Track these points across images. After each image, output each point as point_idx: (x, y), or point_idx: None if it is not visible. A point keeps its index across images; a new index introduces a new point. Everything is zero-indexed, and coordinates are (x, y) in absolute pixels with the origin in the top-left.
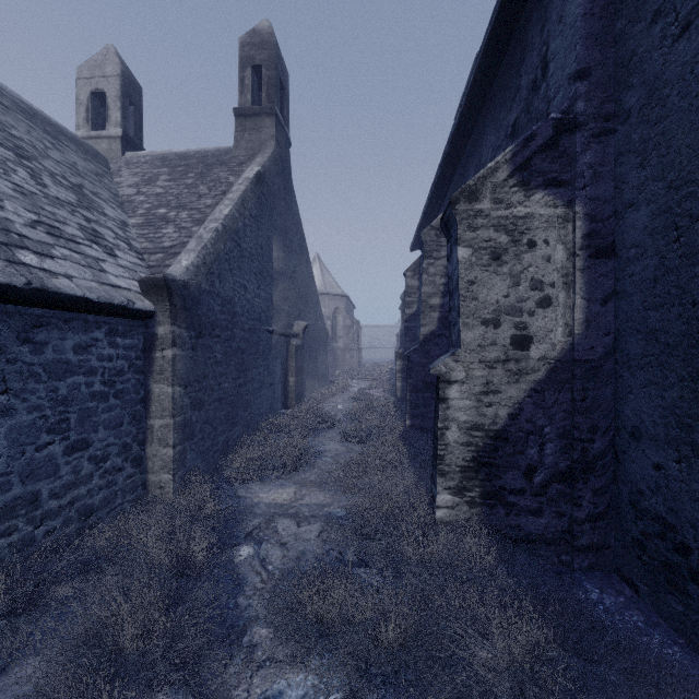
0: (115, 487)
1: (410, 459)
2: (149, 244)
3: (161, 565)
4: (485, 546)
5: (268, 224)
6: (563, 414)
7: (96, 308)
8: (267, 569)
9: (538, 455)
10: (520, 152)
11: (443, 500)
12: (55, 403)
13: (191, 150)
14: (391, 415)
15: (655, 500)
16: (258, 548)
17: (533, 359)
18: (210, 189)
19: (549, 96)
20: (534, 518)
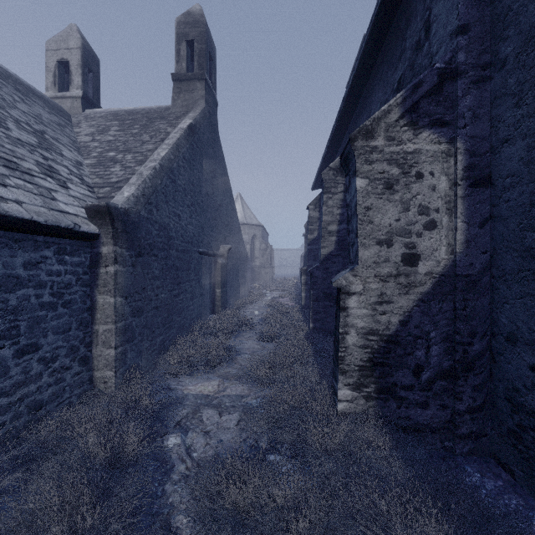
0: (63, 383)
1: (313, 356)
2: (99, 179)
3: (96, 456)
4: (381, 437)
5: (198, 166)
6: (446, 321)
7: (44, 230)
8: (191, 456)
9: (425, 356)
10: (409, 96)
11: (344, 395)
12: (5, 312)
13: (138, 108)
14: (297, 319)
15: (531, 397)
16: (185, 437)
17: (420, 274)
18: (151, 137)
19: (432, 52)
20: (421, 410)
